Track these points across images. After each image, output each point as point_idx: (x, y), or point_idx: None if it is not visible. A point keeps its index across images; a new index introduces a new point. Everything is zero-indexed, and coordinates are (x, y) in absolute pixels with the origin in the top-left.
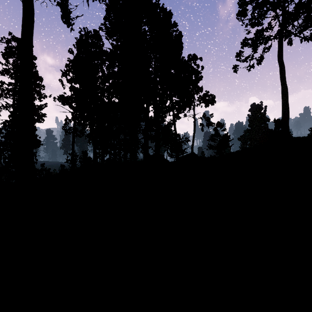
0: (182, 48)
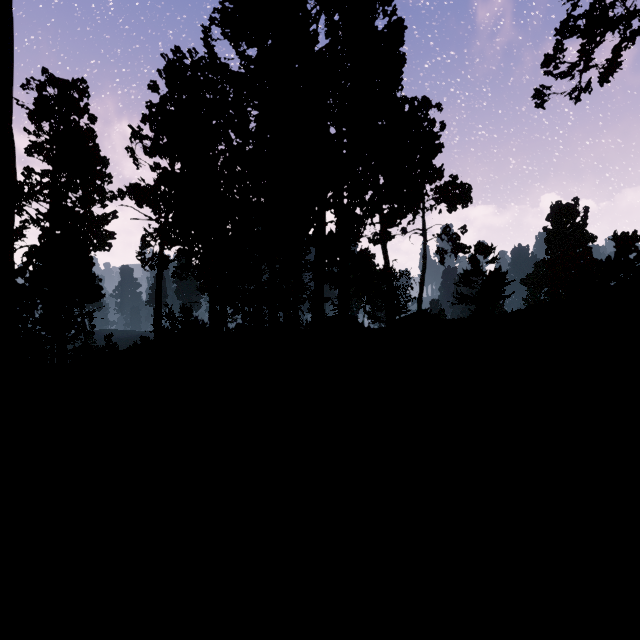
0: (404, 61)
